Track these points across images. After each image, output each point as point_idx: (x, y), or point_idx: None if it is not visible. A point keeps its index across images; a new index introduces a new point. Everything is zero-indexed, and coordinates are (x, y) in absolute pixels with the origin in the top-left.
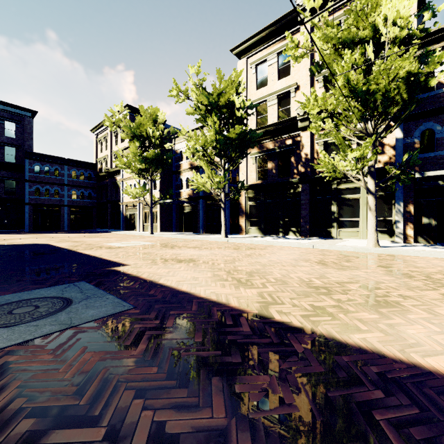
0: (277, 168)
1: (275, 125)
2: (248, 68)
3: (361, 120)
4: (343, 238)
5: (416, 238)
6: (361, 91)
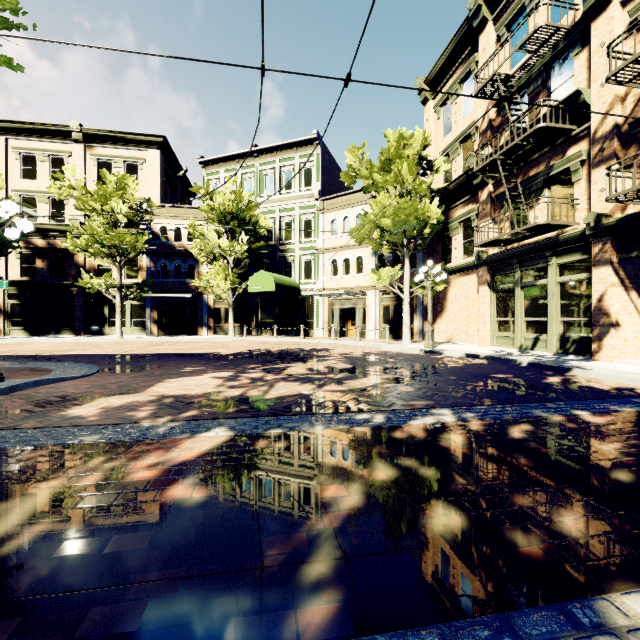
0: (50, 268)
1: (46, 225)
2: (9, 149)
3: (108, 257)
4: (113, 335)
5: (159, 332)
6: (104, 242)
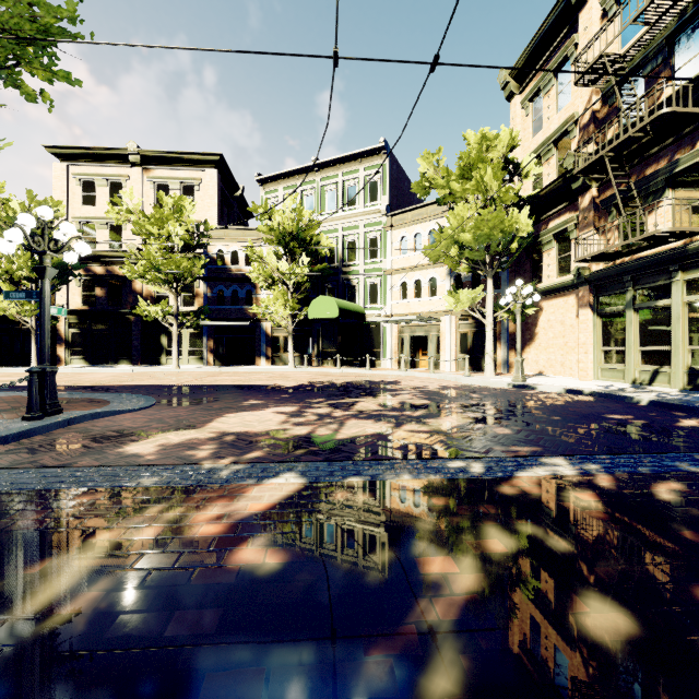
0: (108, 296)
1: (104, 252)
2: (70, 176)
3: (165, 283)
4: (170, 365)
5: (216, 362)
6: (161, 268)
